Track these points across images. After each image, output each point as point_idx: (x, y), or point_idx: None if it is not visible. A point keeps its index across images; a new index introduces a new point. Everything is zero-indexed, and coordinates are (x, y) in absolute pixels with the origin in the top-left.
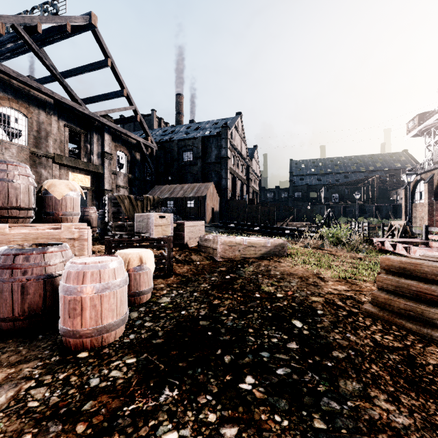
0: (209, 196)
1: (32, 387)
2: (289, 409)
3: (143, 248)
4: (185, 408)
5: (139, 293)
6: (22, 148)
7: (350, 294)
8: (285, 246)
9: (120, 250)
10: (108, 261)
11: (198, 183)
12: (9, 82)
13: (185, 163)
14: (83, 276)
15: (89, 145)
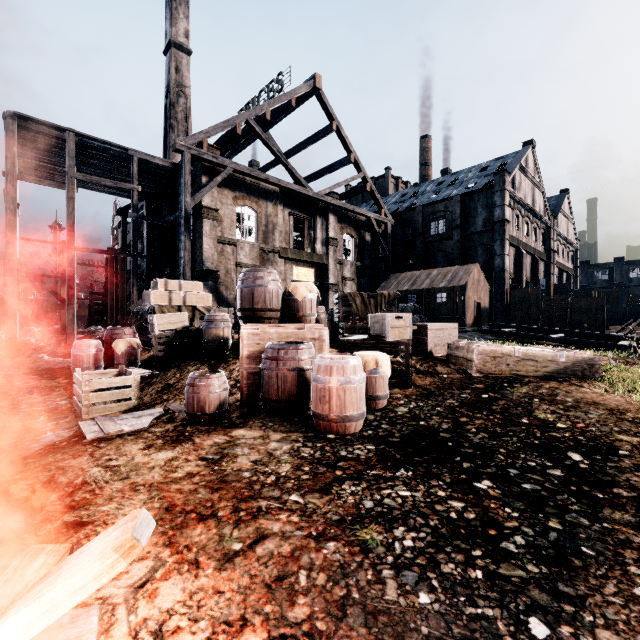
0: (471, 284)
1: (301, 446)
2: (524, 509)
3: (378, 352)
4: (417, 483)
5: (374, 397)
6: (253, 246)
7: None
8: (595, 363)
9: (355, 352)
10: (349, 358)
11: (454, 265)
12: (244, 180)
13: (434, 237)
14: (331, 369)
15: (313, 232)
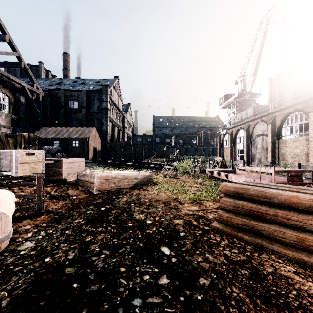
0: (91, 138)
1: None
2: None
3: None
4: None
5: None
6: None
7: (201, 213)
8: (151, 177)
9: None
10: None
11: (83, 127)
12: None
13: (71, 110)
14: None
15: None
